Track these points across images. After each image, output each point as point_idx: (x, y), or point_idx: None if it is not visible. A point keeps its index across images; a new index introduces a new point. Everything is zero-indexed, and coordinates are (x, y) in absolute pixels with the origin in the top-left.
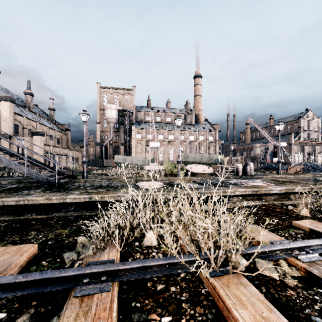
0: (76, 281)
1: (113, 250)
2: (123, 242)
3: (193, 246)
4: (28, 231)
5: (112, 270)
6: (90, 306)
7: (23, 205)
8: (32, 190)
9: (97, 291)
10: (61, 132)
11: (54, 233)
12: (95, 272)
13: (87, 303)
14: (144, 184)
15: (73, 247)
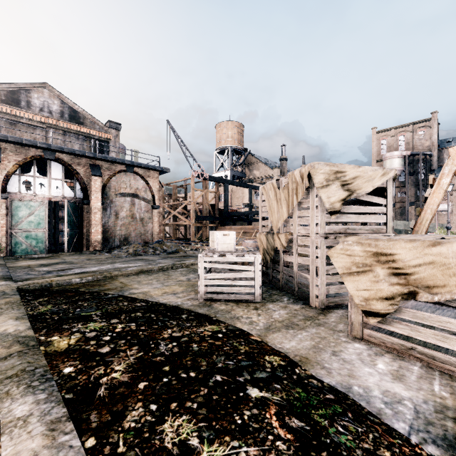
0: None
1: None
2: None
3: None
4: None
5: None
6: None
7: None
8: None
9: None
10: None
11: None
12: None
13: None
14: None
15: None
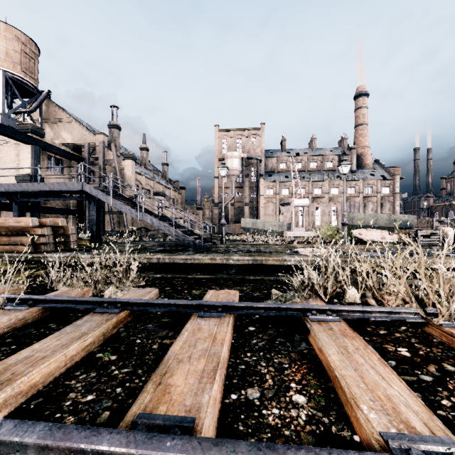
0: (303, 313)
1: (317, 301)
2: (327, 294)
3: (415, 301)
4: (208, 286)
5: (334, 310)
6: (331, 327)
7: (189, 263)
8: (185, 252)
9: (329, 320)
10: (176, 191)
11: (235, 289)
12: (318, 309)
13: (326, 325)
14: (305, 250)
15: (266, 299)
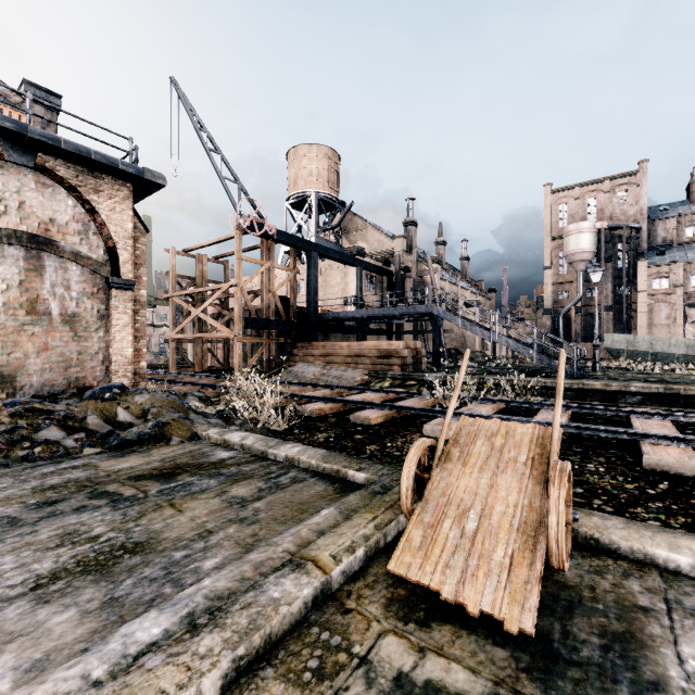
0: None
1: None
2: None
3: None
4: None
5: None
6: None
7: (576, 388)
8: None
9: None
10: (483, 296)
11: None
12: None
13: None
14: None
15: None
